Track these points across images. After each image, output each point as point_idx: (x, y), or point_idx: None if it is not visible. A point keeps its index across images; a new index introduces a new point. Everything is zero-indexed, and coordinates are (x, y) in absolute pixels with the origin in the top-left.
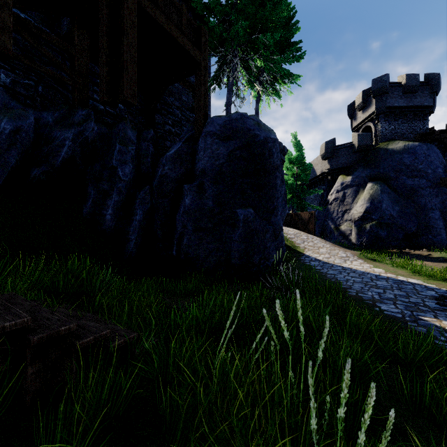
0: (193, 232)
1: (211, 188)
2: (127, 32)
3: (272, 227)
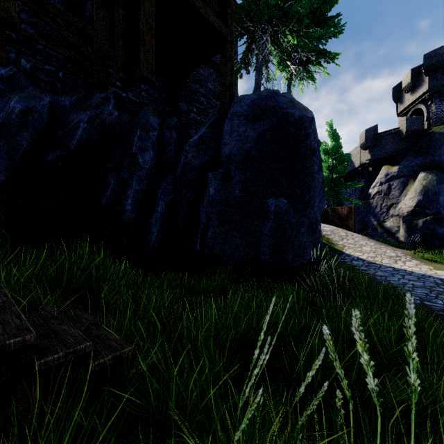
0: (218, 225)
1: (238, 176)
2: None
3: (307, 220)
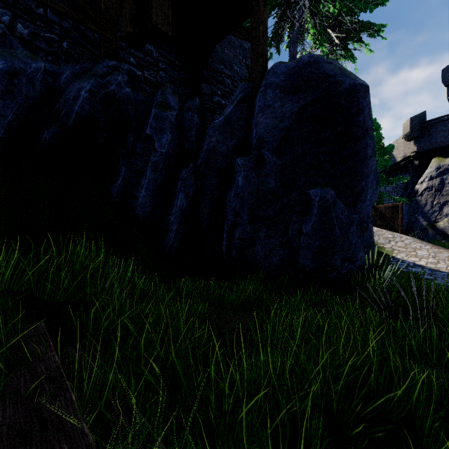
0: (247, 222)
1: (273, 161)
2: None
3: (357, 216)
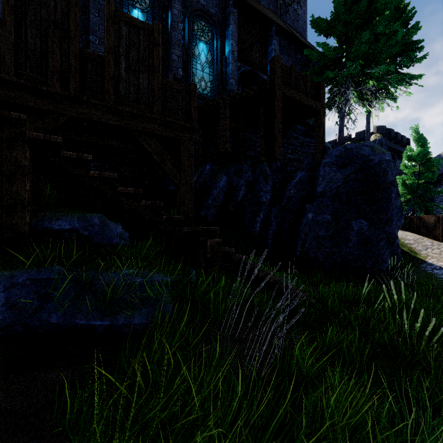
0: (313, 239)
1: (329, 206)
2: (276, 115)
3: (385, 235)
